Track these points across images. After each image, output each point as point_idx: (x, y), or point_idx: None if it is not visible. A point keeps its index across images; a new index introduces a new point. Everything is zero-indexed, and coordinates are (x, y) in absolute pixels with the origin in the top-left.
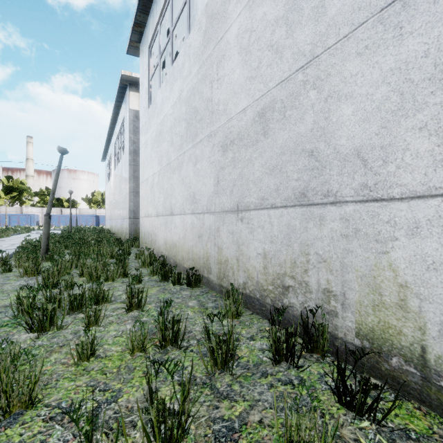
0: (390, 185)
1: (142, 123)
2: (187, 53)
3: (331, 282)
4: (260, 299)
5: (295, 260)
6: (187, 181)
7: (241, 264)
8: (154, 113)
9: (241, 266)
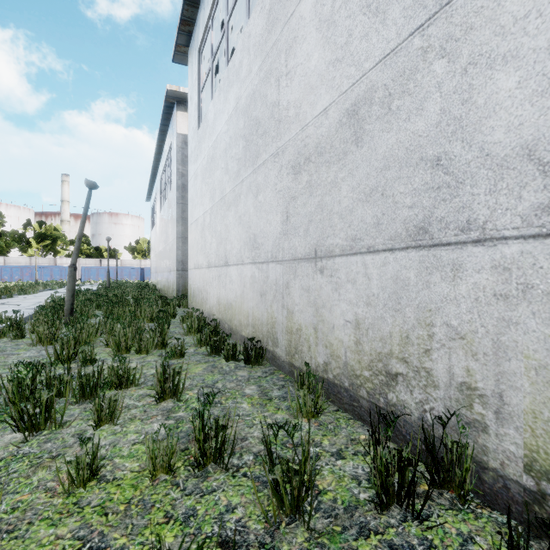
0: None
1: (191, 149)
2: (246, 46)
3: (475, 372)
4: (350, 389)
5: (409, 334)
6: (246, 219)
7: (321, 336)
8: (205, 133)
9: (321, 338)
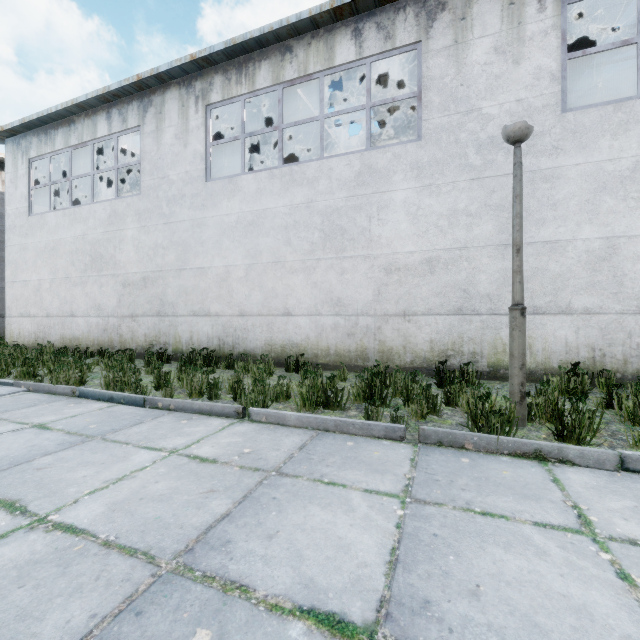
0: (178, 313)
1: (13, 222)
2: (93, 214)
3: (167, 339)
4: (144, 353)
5: (157, 335)
6: (93, 295)
7: (135, 340)
8: (43, 227)
9: (135, 341)
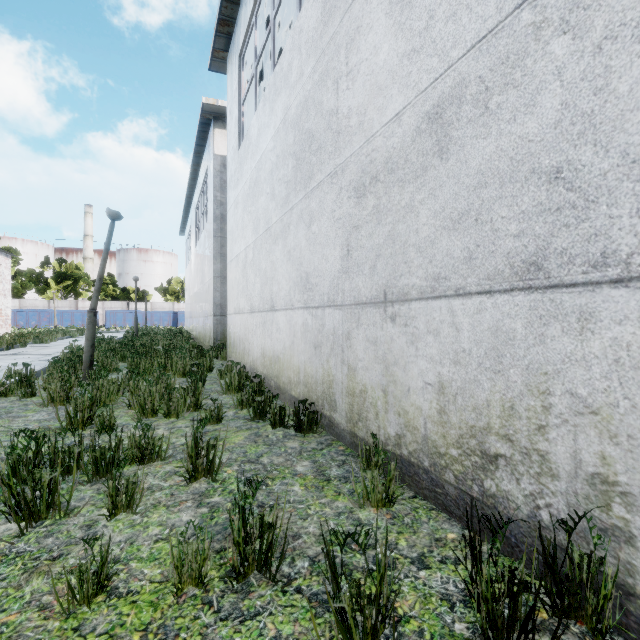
0: None
1: (230, 172)
2: (297, 44)
3: (615, 461)
4: (431, 471)
5: (514, 403)
6: (297, 254)
7: (393, 401)
8: (247, 153)
9: (393, 403)
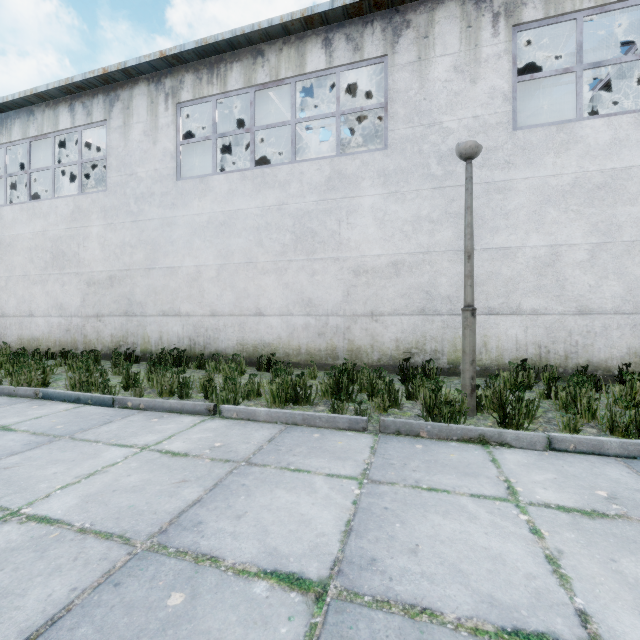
0: (147, 313)
1: None
2: (54, 210)
3: (135, 340)
4: (110, 353)
5: (124, 335)
6: (54, 294)
7: (100, 341)
8: None
9: (100, 342)
